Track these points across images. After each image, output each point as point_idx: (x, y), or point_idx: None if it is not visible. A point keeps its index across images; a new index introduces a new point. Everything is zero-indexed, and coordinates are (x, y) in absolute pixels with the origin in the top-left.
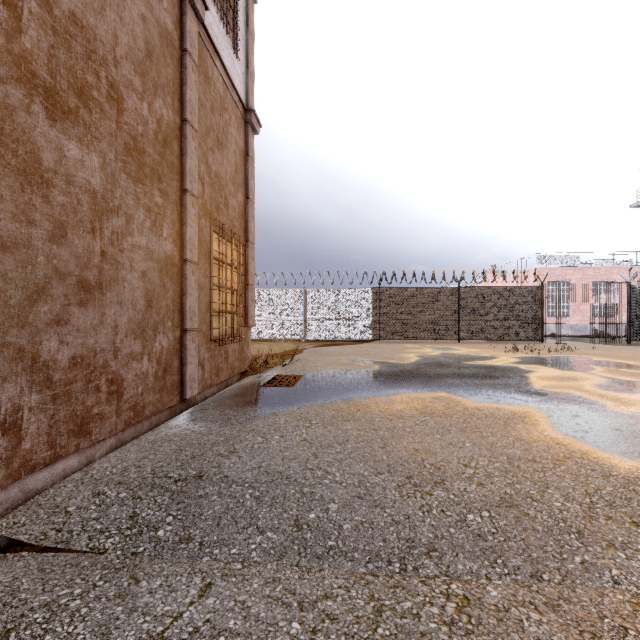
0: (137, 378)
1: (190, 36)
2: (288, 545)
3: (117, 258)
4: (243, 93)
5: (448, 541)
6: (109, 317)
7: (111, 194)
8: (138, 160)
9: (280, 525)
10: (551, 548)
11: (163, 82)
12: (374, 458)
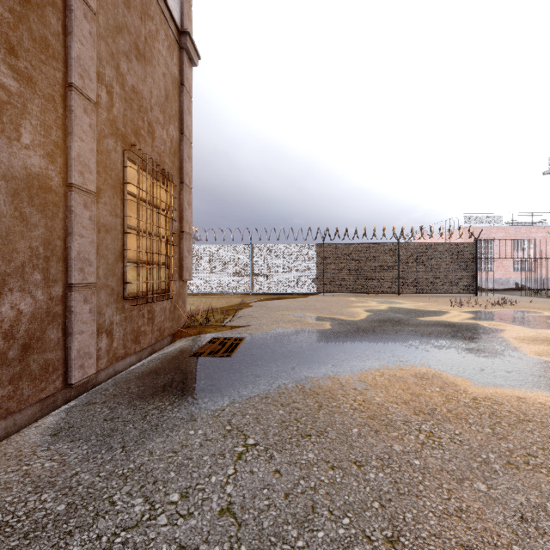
0: None
1: None
2: None
3: None
4: (177, 13)
5: None
6: None
7: None
8: None
9: None
10: None
11: None
12: None
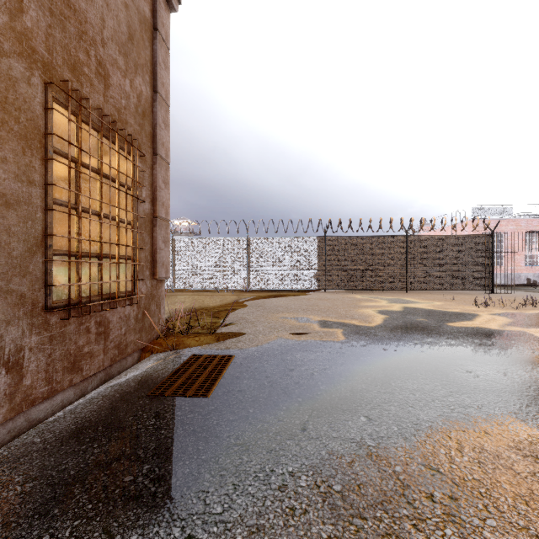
0: None
1: None
2: None
3: None
4: None
5: None
6: None
7: None
8: None
9: None
10: None
11: None
12: None
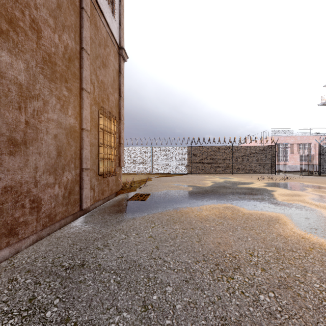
0: (51, 198)
1: (85, 0)
2: (137, 324)
3: (37, 126)
4: (118, 38)
5: (250, 319)
6: (31, 162)
7: (33, 87)
8: (51, 68)
9: (132, 306)
10: (322, 324)
11: (68, 24)
12: (194, 249)
